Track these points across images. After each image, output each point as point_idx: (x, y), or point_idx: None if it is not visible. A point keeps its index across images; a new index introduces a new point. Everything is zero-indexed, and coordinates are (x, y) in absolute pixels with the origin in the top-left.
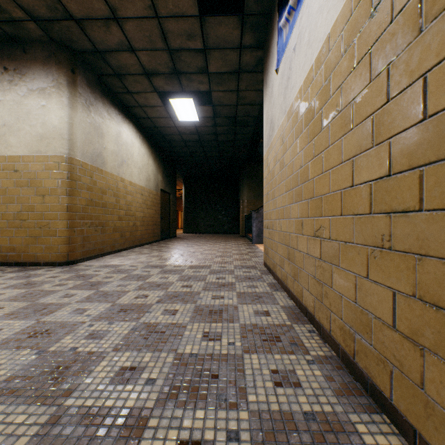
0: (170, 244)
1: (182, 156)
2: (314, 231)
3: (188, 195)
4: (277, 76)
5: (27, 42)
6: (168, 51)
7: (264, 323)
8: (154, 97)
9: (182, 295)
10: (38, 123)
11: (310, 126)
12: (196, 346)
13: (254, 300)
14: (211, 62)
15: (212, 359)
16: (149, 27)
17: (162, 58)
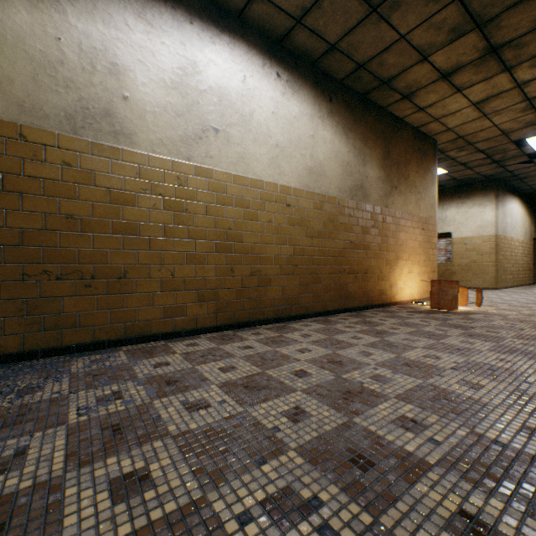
0: None
1: None
2: None
3: None
4: None
5: (471, 183)
6: None
7: None
8: None
9: None
10: (477, 220)
11: None
12: None
13: None
14: None
15: None
16: None
17: None
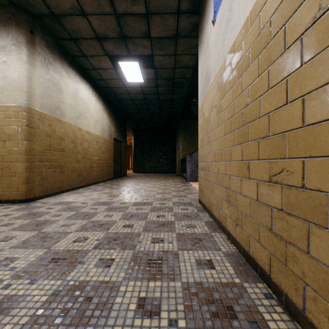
0: (121, 182)
1: (131, 112)
2: (270, 175)
3: (136, 143)
4: (213, 28)
5: None
6: (115, 15)
7: (210, 281)
8: (106, 60)
9: (122, 237)
10: None
11: (262, 54)
12: None
13: (194, 244)
14: (152, 27)
15: None
16: None
17: (110, 23)
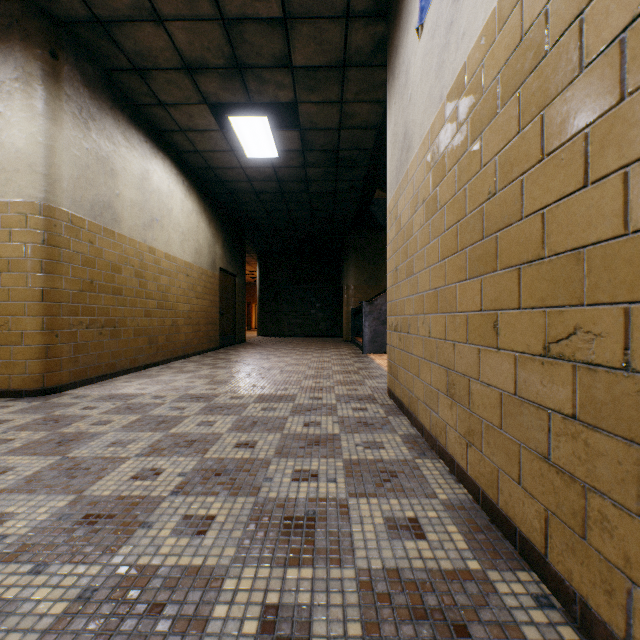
0: (234, 354)
1: (254, 218)
2: (545, 341)
3: (265, 278)
4: (418, 42)
5: None
6: (221, 21)
7: (416, 567)
8: (204, 114)
9: (232, 468)
10: None
11: (527, 85)
12: None
13: (381, 485)
14: (296, 46)
15: None
16: None
17: (212, 37)
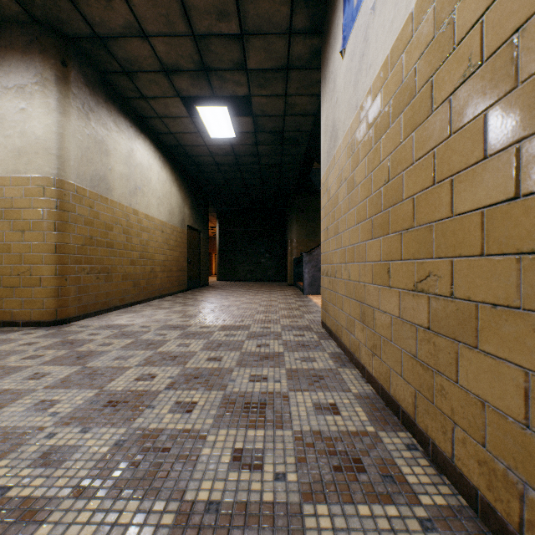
0: (199, 295)
1: (215, 185)
2: (415, 281)
3: (224, 233)
4: (342, 61)
5: (0, 23)
6: (193, 37)
7: (332, 429)
8: (177, 104)
9: (206, 374)
10: (15, 133)
11: (405, 113)
12: (219, 484)
13: (312, 384)
14: (250, 55)
15: (246, 516)
16: (166, 0)
17: (185, 48)
